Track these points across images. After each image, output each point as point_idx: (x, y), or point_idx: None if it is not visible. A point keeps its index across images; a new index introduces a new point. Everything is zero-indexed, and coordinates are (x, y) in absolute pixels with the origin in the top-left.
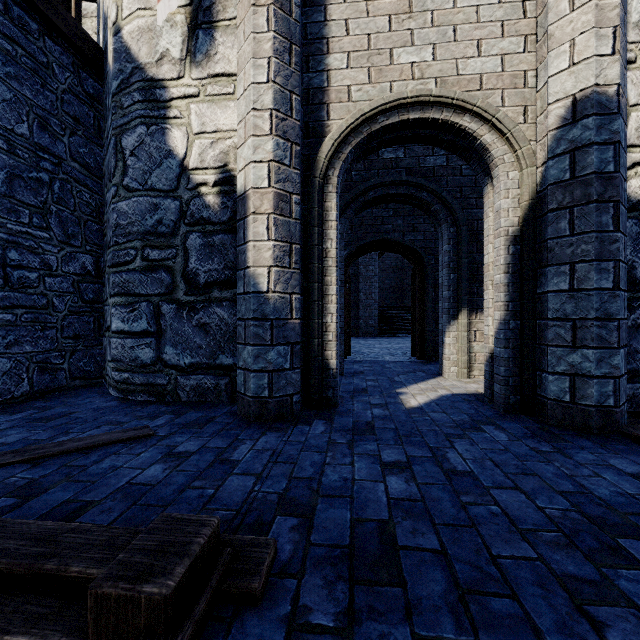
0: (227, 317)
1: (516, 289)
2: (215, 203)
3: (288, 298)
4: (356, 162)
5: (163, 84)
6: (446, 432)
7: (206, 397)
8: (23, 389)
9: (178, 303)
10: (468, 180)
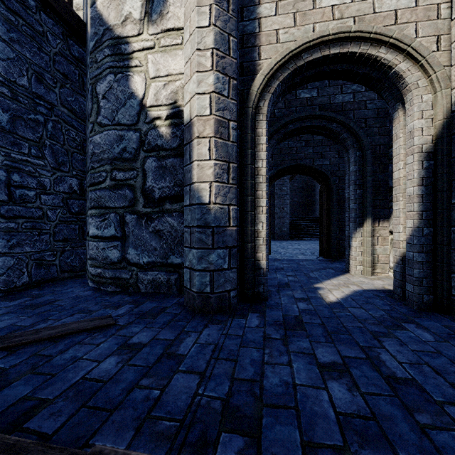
0: (176, 225)
1: (429, 200)
2: (167, 133)
3: (226, 209)
4: (281, 96)
5: (127, 40)
6: (371, 329)
7: (160, 289)
8: (23, 280)
9: (138, 214)
10: (372, 112)
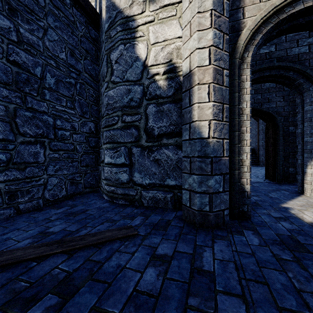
0: (171, 155)
1: None
2: (164, 85)
3: (221, 142)
4: (257, 49)
5: (133, 18)
6: None
7: (158, 204)
8: (63, 193)
9: (142, 147)
10: None
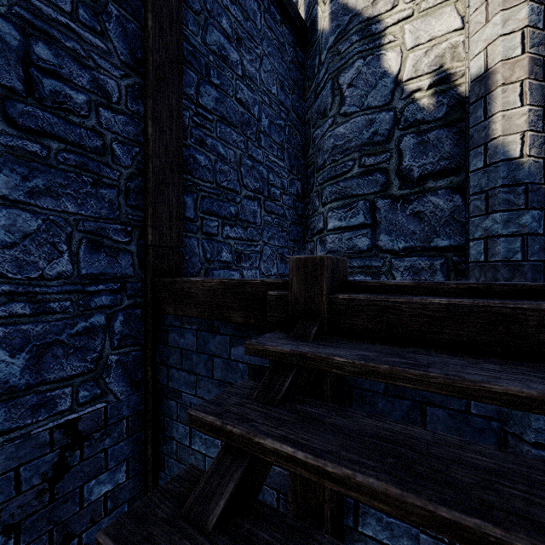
0: (442, 203)
1: None
2: (429, 104)
3: (541, 163)
4: None
5: (378, 19)
6: None
7: (420, 276)
8: (274, 270)
9: (392, 197)
10: None
